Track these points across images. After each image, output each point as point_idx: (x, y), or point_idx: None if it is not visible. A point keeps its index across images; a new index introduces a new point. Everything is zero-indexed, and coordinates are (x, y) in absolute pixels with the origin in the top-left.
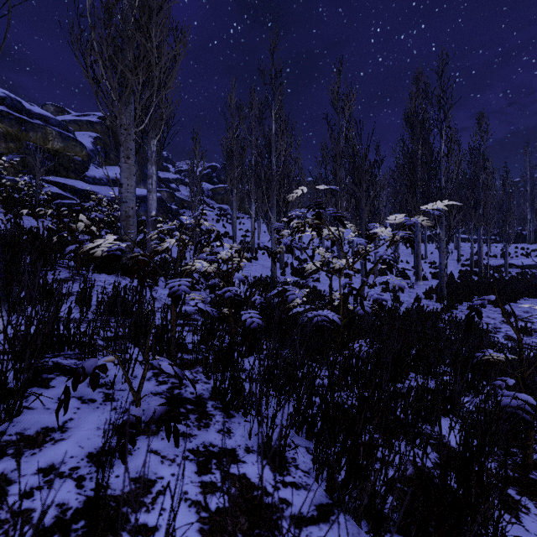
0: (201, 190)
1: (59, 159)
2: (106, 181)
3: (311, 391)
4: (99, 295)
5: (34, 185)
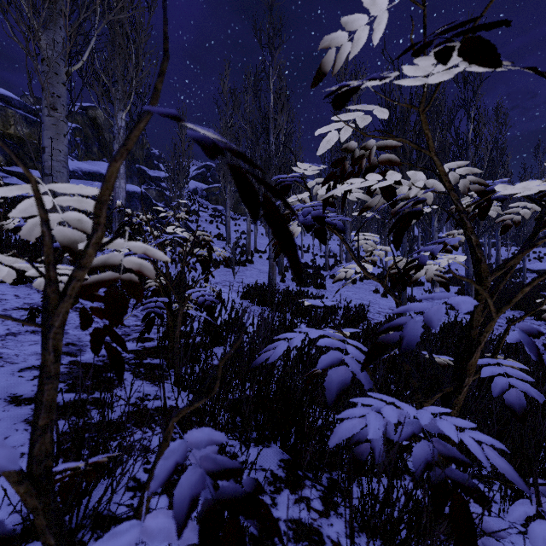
0: (195, 190)
1: (25, 148)
2: (81, 174)
3: None
4: None
5: None
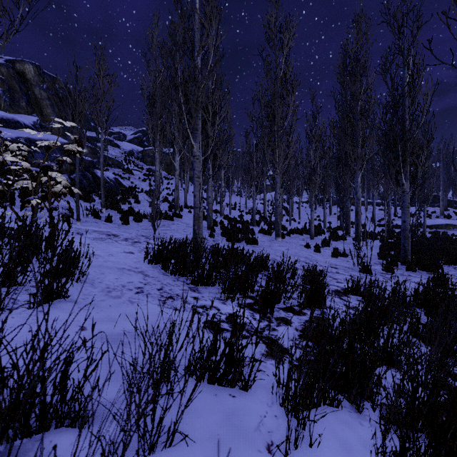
0: (131, 152)
1: None
2: None
3: None
4: None
5: None
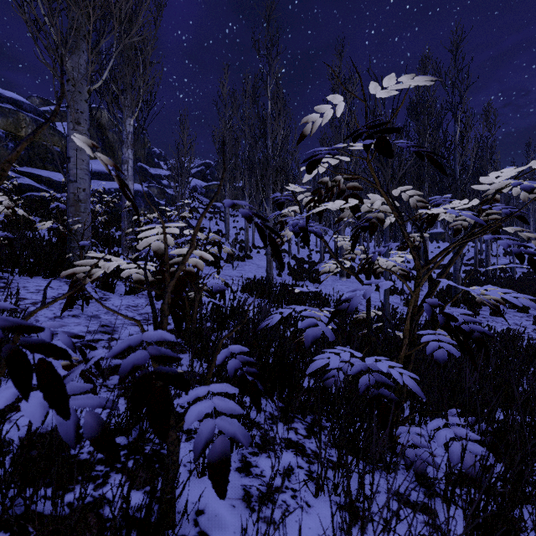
0: (194, 188)
1: (35, 149)
2: None
3: None
4: None
5: None
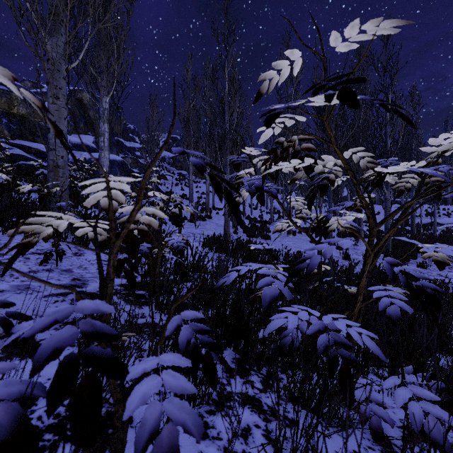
0: (163, 158)
1: (25, 124)
2: (71, 146)
3: None
4: None
5: None
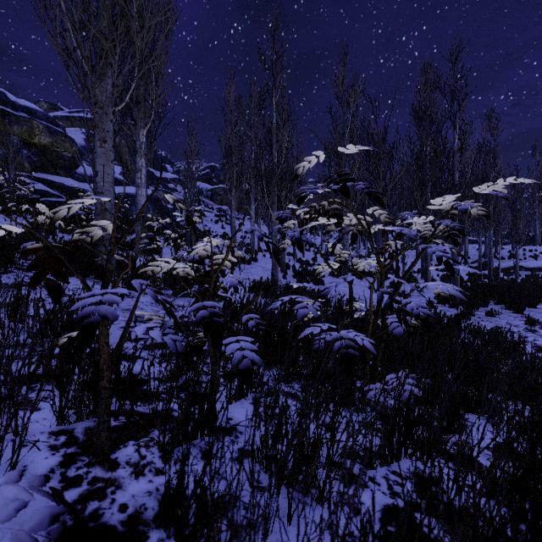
0: (200, 191)
1: (47, 155)
2: None
3: (363, 541)
4: (51, 305)
5: (17, 181)
